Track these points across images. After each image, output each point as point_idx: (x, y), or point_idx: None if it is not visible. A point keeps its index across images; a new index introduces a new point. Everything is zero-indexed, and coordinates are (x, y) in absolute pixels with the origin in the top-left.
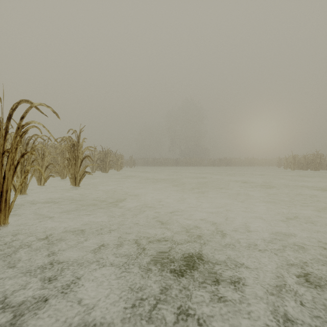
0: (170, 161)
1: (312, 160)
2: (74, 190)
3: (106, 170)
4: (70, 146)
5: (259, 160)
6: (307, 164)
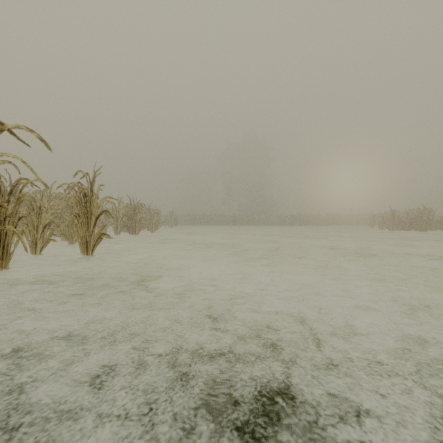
0: (226, 218)
1: (417, 217)
2: (85, 261)
3: (135, 231)
4: (80, 196)
5: (345, 217)
6: (410, 222)
